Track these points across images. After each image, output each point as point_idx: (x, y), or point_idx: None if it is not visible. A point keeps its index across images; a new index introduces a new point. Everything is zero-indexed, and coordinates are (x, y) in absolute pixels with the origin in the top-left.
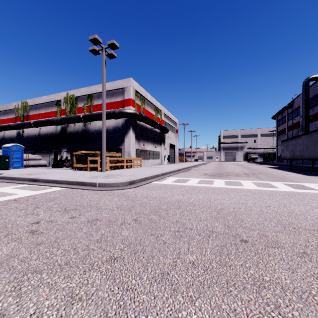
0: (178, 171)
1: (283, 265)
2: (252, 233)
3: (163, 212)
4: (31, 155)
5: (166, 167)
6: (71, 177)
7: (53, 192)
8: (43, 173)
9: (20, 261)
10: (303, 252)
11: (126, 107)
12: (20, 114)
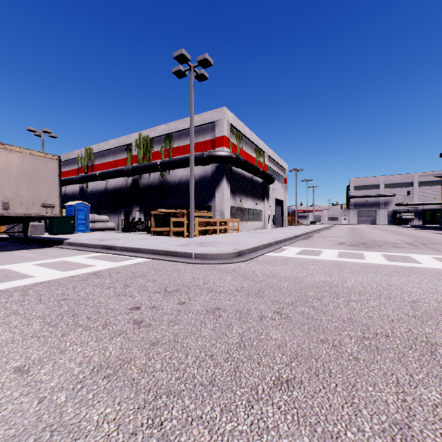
0: (296, 238)
1: None
2: None
3: (315, 302)
4: (96, 215)
5: (274, 232)
6: (154, 245)
7: (138, 264)
8: (117, 239)
9: (140, 371)
10: None
11: (217, 148)
12: (84, 164)
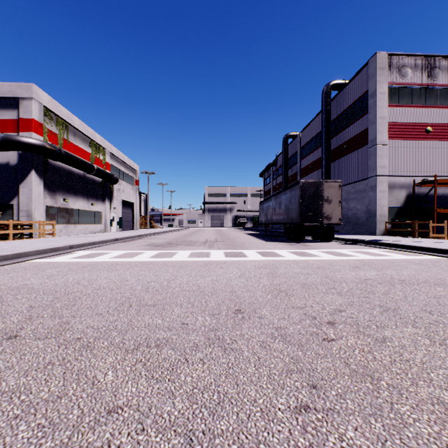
0: (114, 241)
1: (9, 363)
2: (50, 323)
3: None
4: None
5: (102, 235)
6: None
7: None
8: None
9: None
10: (79, 338)
11: (23, 133)
12: None
